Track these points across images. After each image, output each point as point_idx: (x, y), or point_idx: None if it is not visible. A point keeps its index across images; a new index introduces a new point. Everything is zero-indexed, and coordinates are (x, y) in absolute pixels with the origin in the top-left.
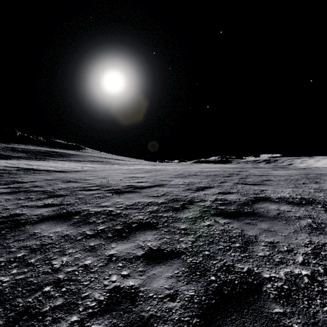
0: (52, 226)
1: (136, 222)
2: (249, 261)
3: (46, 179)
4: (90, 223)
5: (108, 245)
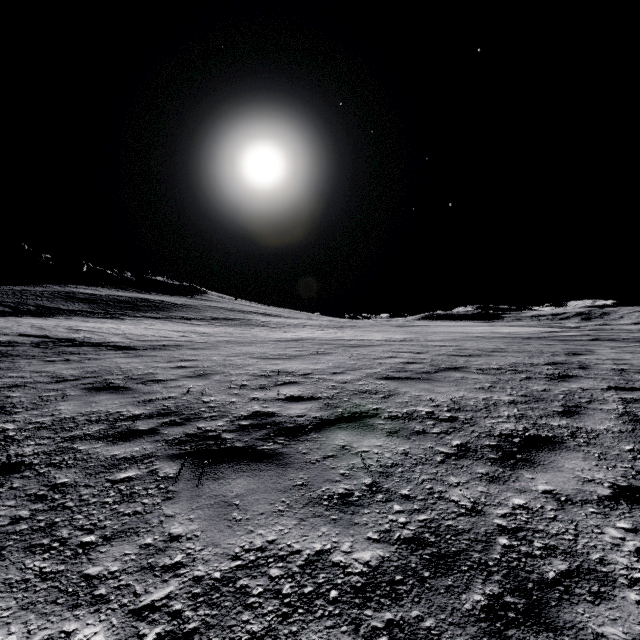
0: None
1: None
2: None
3: (56, 378)
4: None
5: None
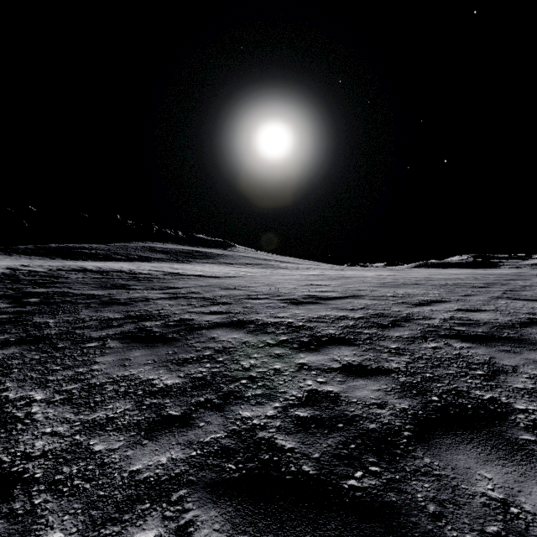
0: (228, 332)
1: (326, 336)
2: (494, 391)
3: (200, 285)
4: (269, 333)
5: (295, 355)
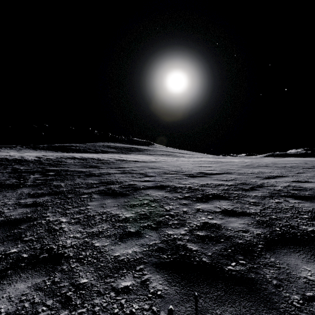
0: (155, 191)
1: (212, 194)
2: (314, 226)
3: (137, 166)
4: (178, 192)
5: (194, 204)
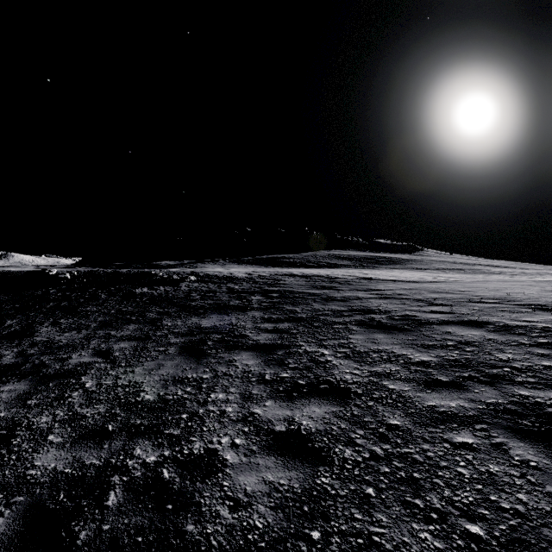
0: (463, 329)
1: None
2: None
3: (403, 288)
4: (519, 334)
5: None
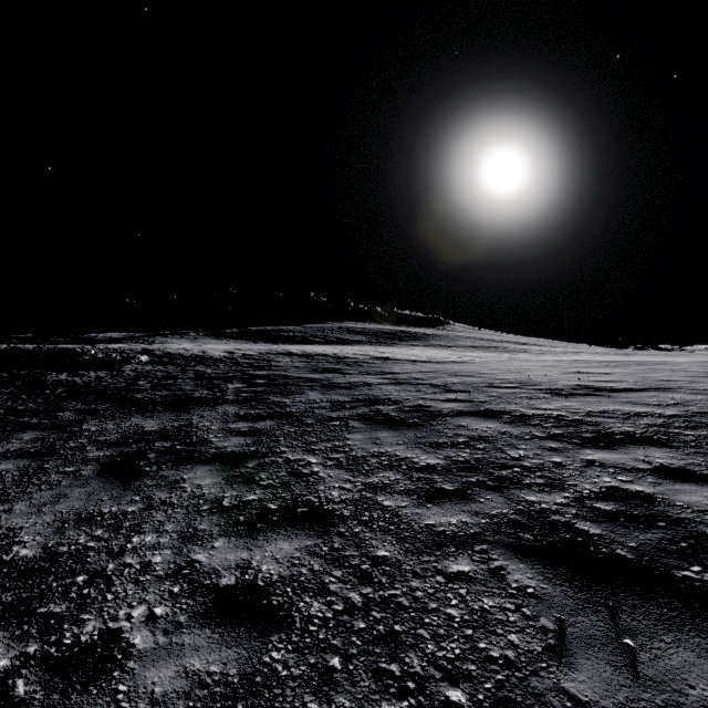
0: (478, 421)
1: (621, 434)
2: None
3: (421, 371)
4: (534, 425)
5: (578, 450)
